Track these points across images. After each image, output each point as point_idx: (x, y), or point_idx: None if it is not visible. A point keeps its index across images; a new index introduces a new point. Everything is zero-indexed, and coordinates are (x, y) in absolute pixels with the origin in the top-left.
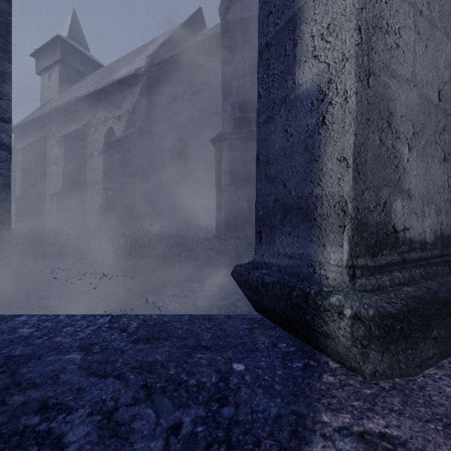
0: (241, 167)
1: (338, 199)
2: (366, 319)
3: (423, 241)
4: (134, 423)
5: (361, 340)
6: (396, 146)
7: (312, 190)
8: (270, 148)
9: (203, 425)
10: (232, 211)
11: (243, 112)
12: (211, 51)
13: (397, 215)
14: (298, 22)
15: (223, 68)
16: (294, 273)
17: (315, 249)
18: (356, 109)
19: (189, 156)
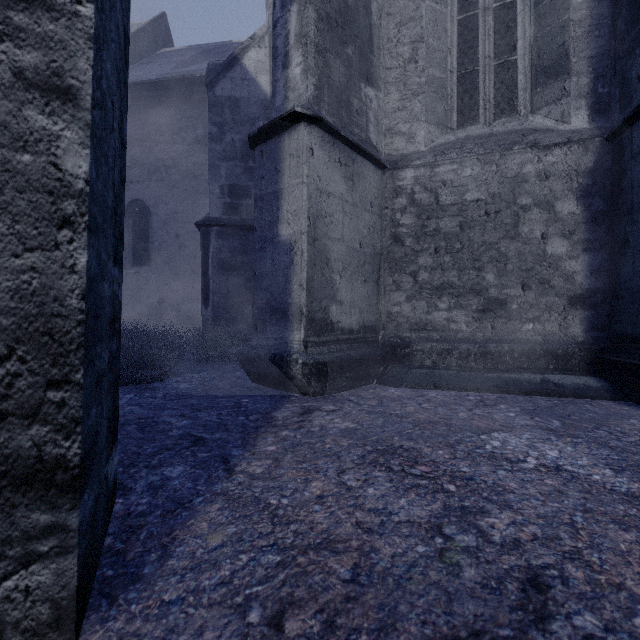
0: (231, 257)
1: (299, 306)
2: (309, 365)
3: (351, 329)
4: (198, 415)
5: (307, 375)
6: (332, 277)
7: (287, 300)
8: (263, 268)
9: (232, 412)
10: (221, 304)
11: (233, 197)
12: (185, 92)
13: (333, 314)
14: (280, 197)
15: (210, 144)
16: (278, 348)
17: (288, 333)
18: (308, 259)
19: (153, 226)
